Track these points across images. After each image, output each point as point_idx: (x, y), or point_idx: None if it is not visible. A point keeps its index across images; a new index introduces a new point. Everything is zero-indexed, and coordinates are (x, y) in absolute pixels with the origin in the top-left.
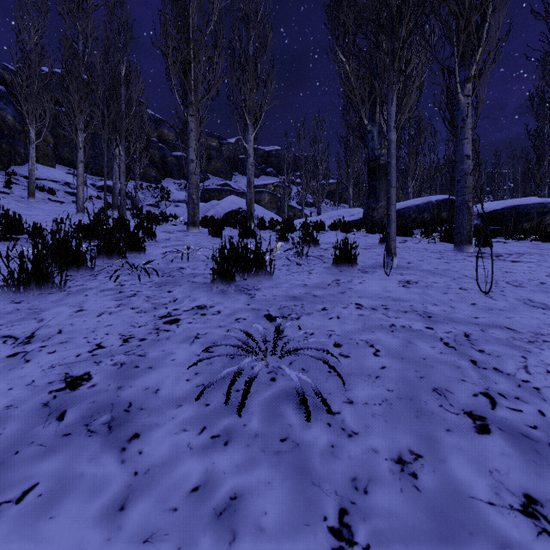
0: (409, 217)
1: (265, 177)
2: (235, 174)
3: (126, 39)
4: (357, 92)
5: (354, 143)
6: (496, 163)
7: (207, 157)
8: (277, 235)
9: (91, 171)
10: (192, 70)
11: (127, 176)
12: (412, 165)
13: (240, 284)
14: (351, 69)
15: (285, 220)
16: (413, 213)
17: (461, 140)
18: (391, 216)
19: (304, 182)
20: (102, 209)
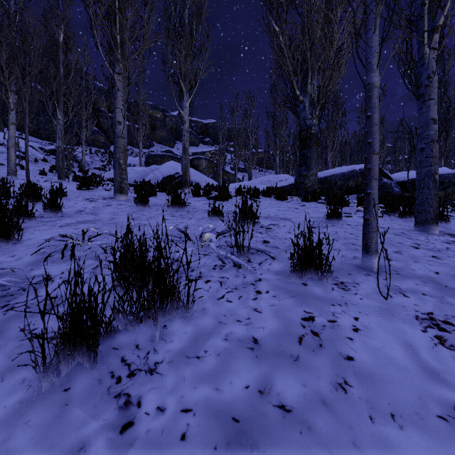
0: (335, 184)
1: (203, 146)
2: (178, 143)
3: (64, 5)
4: (289, 63)
5: (280, 118)
6: (397, 138)
7: (152, 127)
8: (210, 203)
9: (41, 136)
10: (117, 23)
11: (77, 141)
12: (332, 137)
13: (123, 340)
14: (284, 39)
15: (220, 187)
16: (339, 180)
17: (426, 101)
18: (372, 195)
19: (237, 150)
20: (43, 171)
